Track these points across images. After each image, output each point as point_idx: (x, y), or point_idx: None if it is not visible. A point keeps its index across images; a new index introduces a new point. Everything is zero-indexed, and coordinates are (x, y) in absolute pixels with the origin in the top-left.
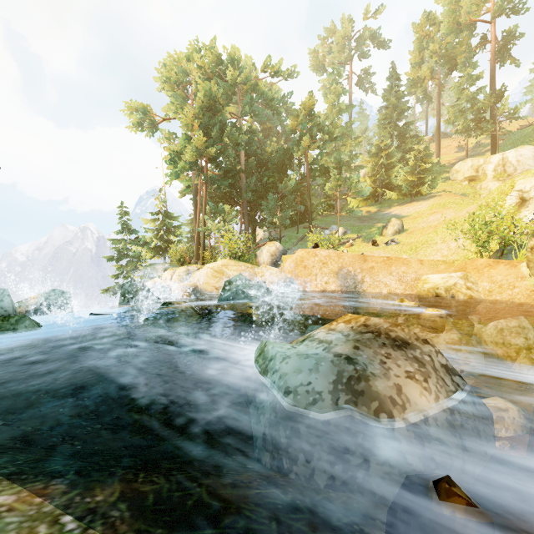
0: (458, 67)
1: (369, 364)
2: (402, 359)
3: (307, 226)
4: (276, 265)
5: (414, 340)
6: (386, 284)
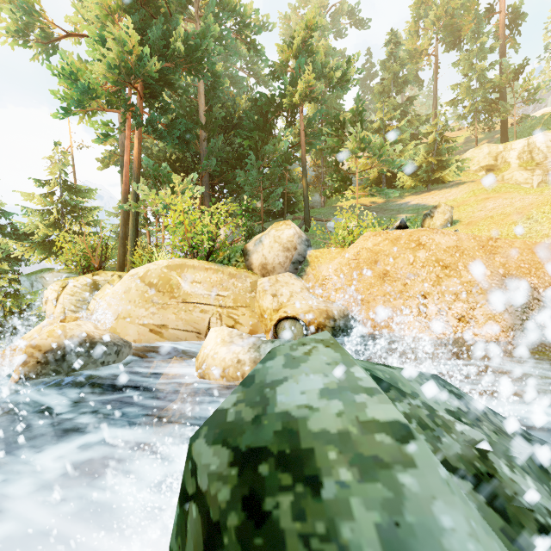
0: (467, 36)
1: None
2: None
3: (298, 216)
4: (295, 272)
5: None
6: None
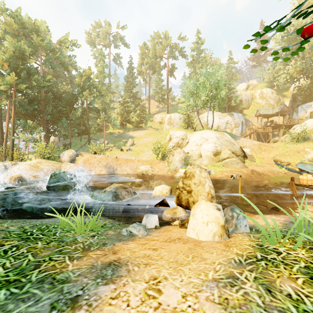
0: (156, 73)
1: (119, 192)
2: (125, 191)
3: (87, 138)
4: (73, 162)
5: (128, 187)
6: (126, 170)
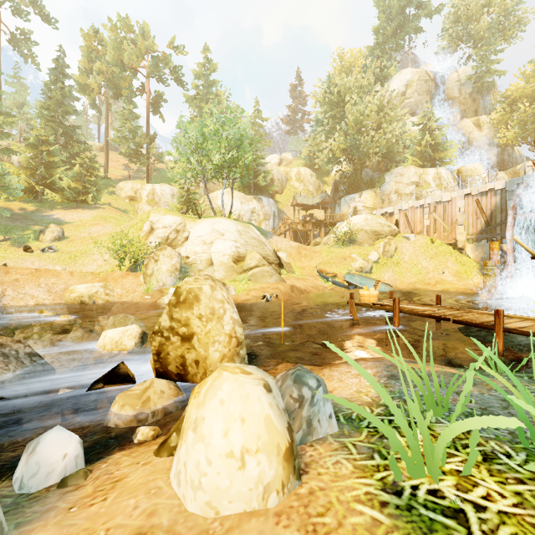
0: (123, 98)
1: None
2: None
3: None
4: None
5: (9, 343)
6: (34, 296)
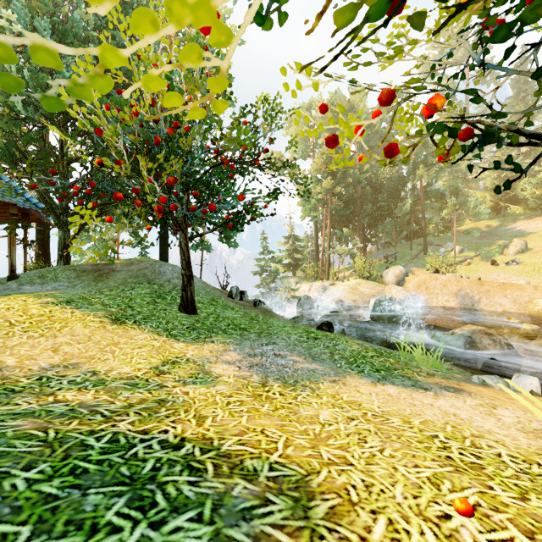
0: None
1: (476, 339)
2: (489, 339)
3: (421, 243)
4: (400, 284)
5: (495, 334)
6: (501, 305)
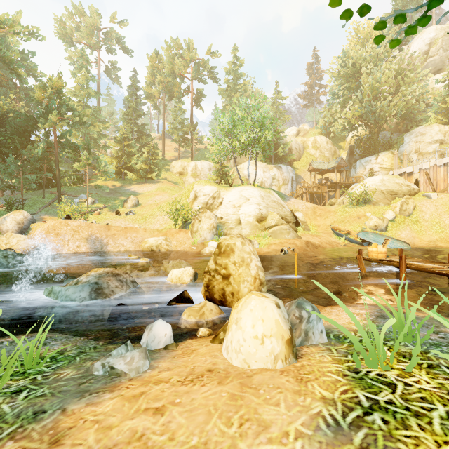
0: (174, 99)
1: (104, 284)
2: (116, 280)
3: (55, 192)
4: (24, 233)
5: (122, 274)
6: (124, 245)
